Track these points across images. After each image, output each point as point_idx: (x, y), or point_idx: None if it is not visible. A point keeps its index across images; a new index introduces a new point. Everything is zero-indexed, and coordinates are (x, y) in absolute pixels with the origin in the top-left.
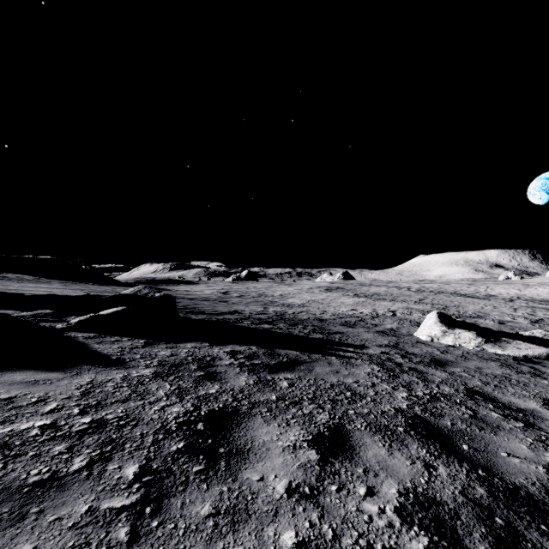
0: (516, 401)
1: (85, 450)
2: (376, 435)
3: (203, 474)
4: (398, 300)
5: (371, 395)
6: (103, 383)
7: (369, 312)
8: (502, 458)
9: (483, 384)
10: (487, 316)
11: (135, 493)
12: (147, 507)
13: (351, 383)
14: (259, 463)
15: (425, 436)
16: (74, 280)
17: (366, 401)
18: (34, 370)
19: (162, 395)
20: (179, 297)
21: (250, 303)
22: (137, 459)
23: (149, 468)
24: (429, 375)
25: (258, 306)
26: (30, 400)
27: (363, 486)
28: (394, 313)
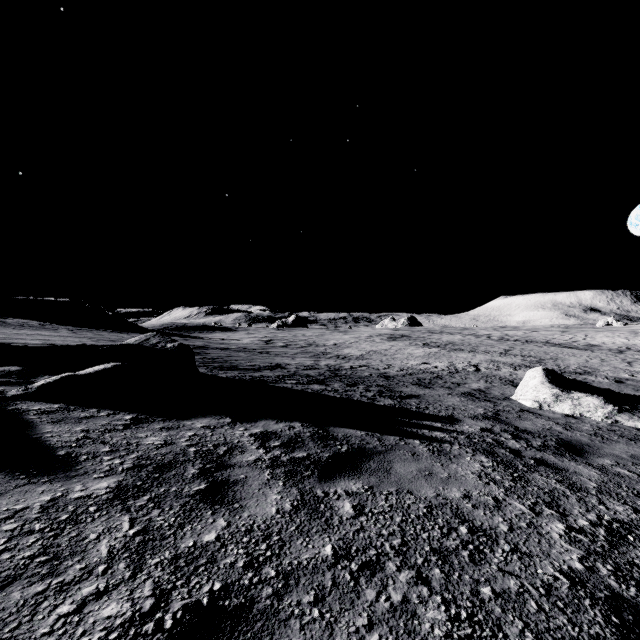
0: None
1: None
2: None
3: None
4: (479, 351)
5: (503, 531)
6: None
7: (445, 366)
8: None
9: None
10: (597, 373)
11: None
12: None
13: (459, 499)
14: None
15: None
16: (89, 326)
17: (502, 550)
18: None
19: (99, 558)
20: (211, 347)
21: (297, 354)
22: None
23: None
24: (572, 474)
25: (307, 359)
26: None
27: None
28: (477, 368)
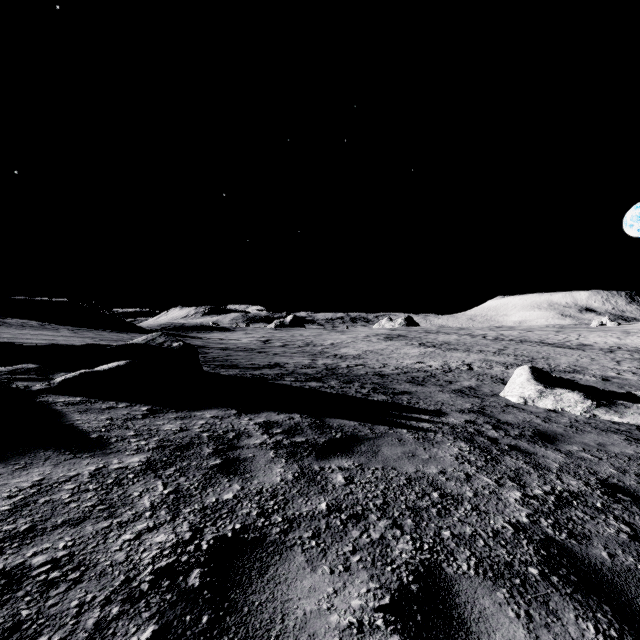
0: None
1: None
2: (497, 588)
3: None
4: (473, 351)
5: (468, 496)
6: (58, 483)
7: (439, 365)
8: None
9: (619, 473)
10: (586, 371)
11: None
12: None
13: (435, 474)
14: None
15: (578, 587)
16: (88, 326)
17: (465, 509)
18: None
19: (145, 508)
20: (210, 346)
21: (294, 354)
22: None
23: None
24: (539, 457)
25: (305, 358)
26: None
27: None
28: (470, 367)
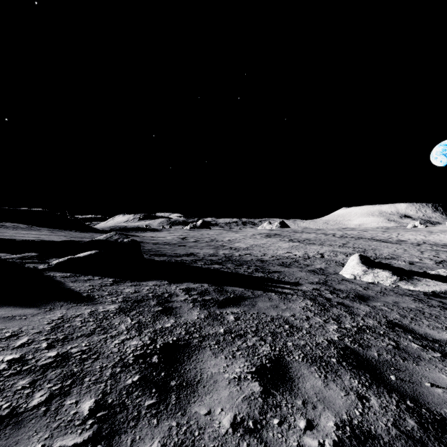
0: (431, 333)
1: (46, 385)
2: (312, 366)
3: (154, 408)
4: (325, 244)
5: (306, 327)
6: (72, 318)
7: (301, 254)
8: (426, 388)
9: (401, 317)
10: (399, 258)
11: (88, 430)
12: (97, 445)
13: (288, 316)
14: (207, 396)
15: (355, 366)
16: (60, 228)
17: (302, 333)
18: (13, 306)
19: (123, 329)
20: (146, 242)
21: (203, 247)
22: (94, 393)
23: (104, 403)
24: (354, 309)
25: (210, 249)
26: (4, 334)
27: (303, 419)
28: (322, 255)
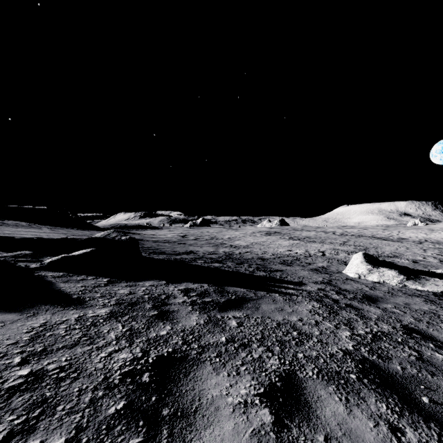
0: None
1: (8, 417)
2: (329, 385)
3: None
4: (326, 242)
5: (316, 334)
6: (56, 324)
7: (302, 252)
8: None
9: (416, 321)
10: (402, 256)
11: None
12: None
13: (295, 321)
14: (206, 431)
15: (379, 385)
16: (61, 225)
17: (313, 341)
18: None
19: (112, 339)
20: (145, 239)
21: (203, 244)
22: (66, 429)
23: None
24: (365, 311)
25: (210, 247)
26: None
27: None
28: (323, 253)
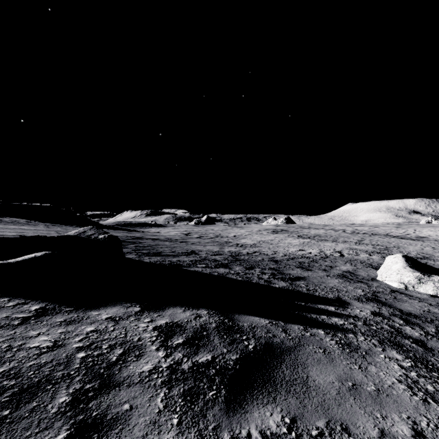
0: None
1: None
2: None
3: None
4: (339, 241)
5: None
6: None
7: (317, 252)
8: None
9: None
10: (434, 258)
11: None
12: None
13: None
14: None
15: None
16: (62, 223)
17: None
18: None
19: None
20: (145, 237)
21: (207, 243)
22: None
23: None
24: None
25: (214, 246)
26: None
27: None
28: (341, 253)
